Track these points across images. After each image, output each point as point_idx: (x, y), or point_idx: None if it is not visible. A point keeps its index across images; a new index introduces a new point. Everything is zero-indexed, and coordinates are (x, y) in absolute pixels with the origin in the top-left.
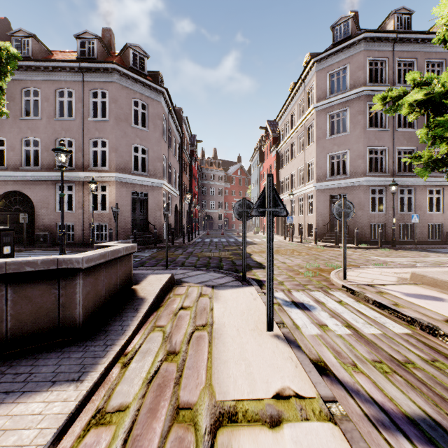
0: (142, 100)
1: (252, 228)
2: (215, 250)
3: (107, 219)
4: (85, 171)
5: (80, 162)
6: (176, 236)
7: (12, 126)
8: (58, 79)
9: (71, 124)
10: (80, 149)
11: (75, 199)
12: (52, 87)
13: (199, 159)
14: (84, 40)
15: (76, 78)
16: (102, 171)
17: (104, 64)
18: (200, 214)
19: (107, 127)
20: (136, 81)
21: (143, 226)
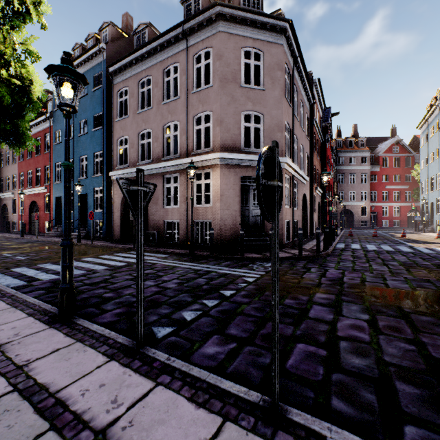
0: (255, 48)
1: (422, 227)
2: (397, 281)
3: (211, 215)
4: (188, 156)
5: (184, 147)
6: (303, 237)
7: (132, 123)
8: (165, 57)
9: (176, 104)
10: (184, 131)
11: (179, 192)
12: (160, 69)
13: (333, 141)
14: (189, 2)
15: (180, 47)
16: (205, 153)
17: (207, 13)
18: (335, 208)
19: (211, 95)
20: (246, 23)
21: (256, 224)
